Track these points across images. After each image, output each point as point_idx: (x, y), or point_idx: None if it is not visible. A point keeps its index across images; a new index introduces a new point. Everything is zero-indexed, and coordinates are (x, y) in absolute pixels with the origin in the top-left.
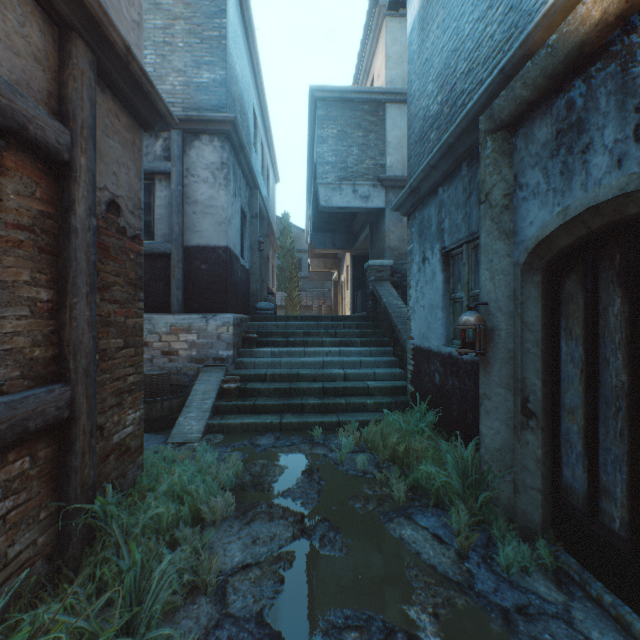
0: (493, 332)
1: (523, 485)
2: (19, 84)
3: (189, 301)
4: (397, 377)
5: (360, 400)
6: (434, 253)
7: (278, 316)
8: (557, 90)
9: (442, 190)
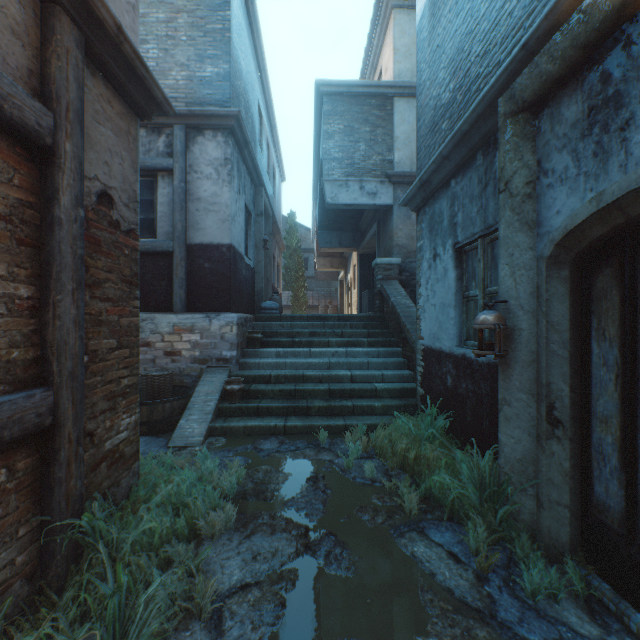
0: (514, 332)
1: (548, 500)
2: None
3: (192, 300)
4: (406, 379)
5: (367, 403)
6: (446, 249)
7: (283, 316)
8: (589, 62)
9: (455, 182)
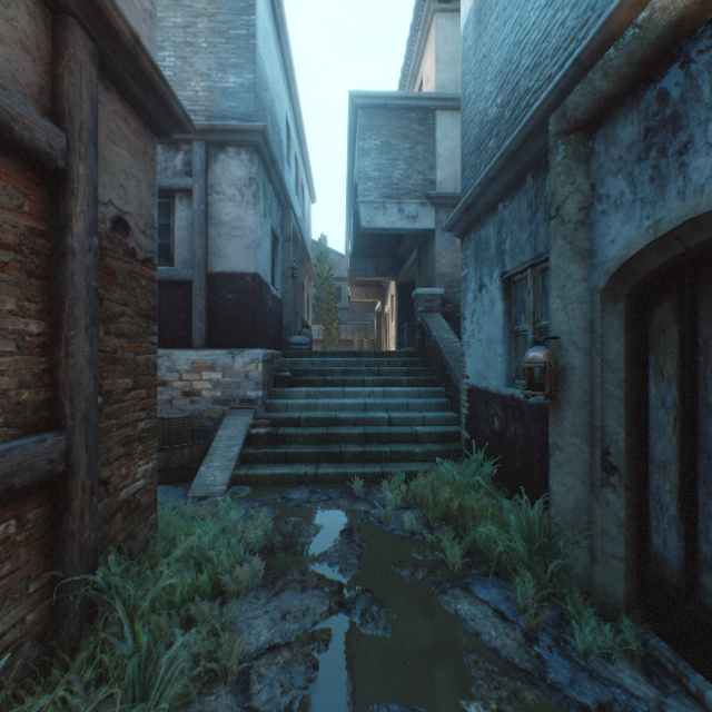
0: (566, 371)
1: (602, 553)
2: (2, 76)
3: (213, 335)
4: (449, 421)
5: (407, 448)
6: (493, 279)
7: (314, 352)
8: (646, 80)
9: (502, 206)
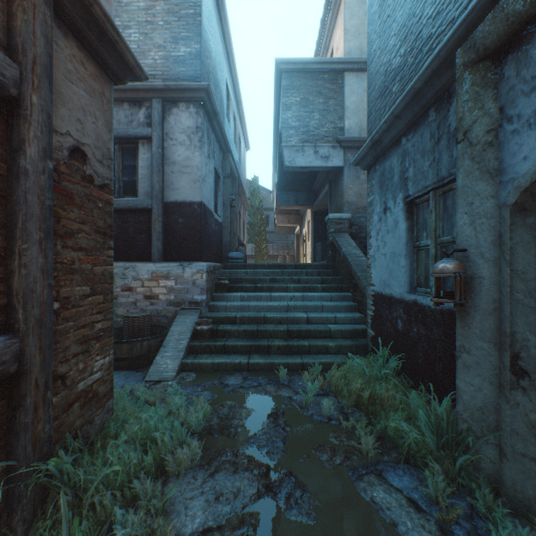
0: (473, 280)
1: (512, 451)
2: None
3: (168, 251)
4: (356, 321)
5: (322, 342)
6: (396, 202)
7: (247, 264)
8: None
9: (405, 140)
